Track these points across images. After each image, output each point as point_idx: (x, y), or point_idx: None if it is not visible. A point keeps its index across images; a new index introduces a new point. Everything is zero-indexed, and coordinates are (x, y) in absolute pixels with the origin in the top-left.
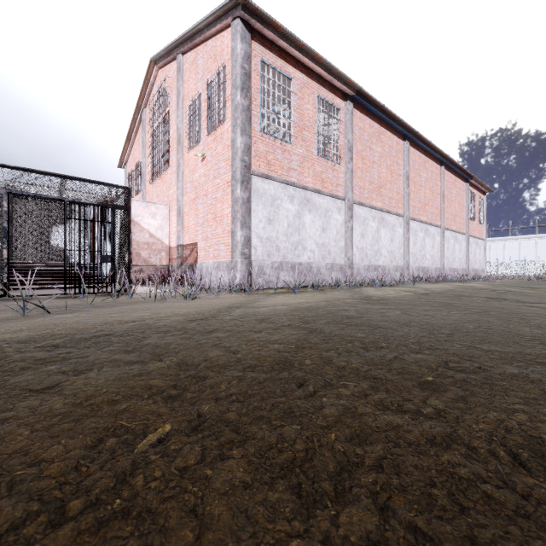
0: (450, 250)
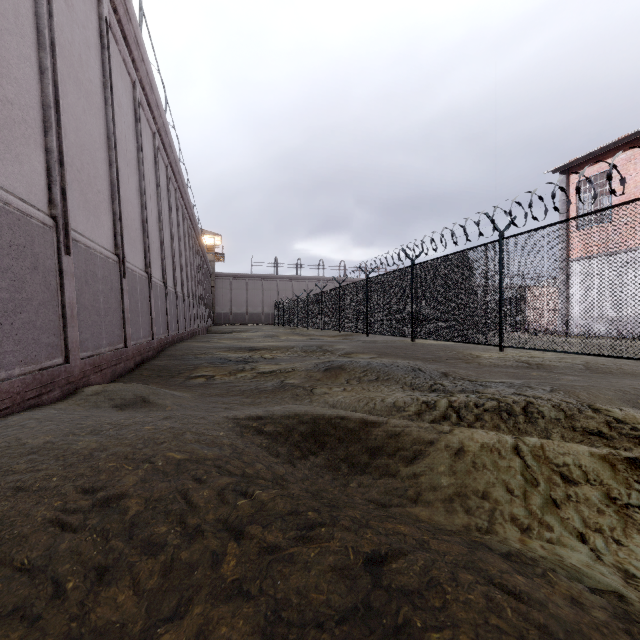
0: None
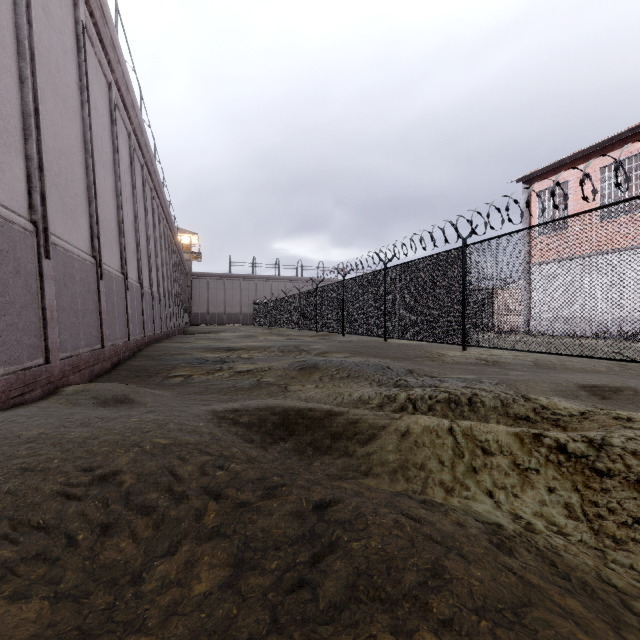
0: None
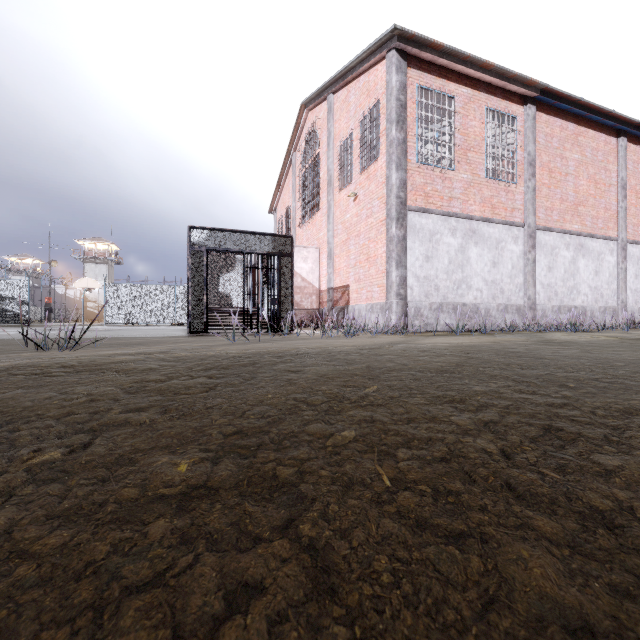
0: None
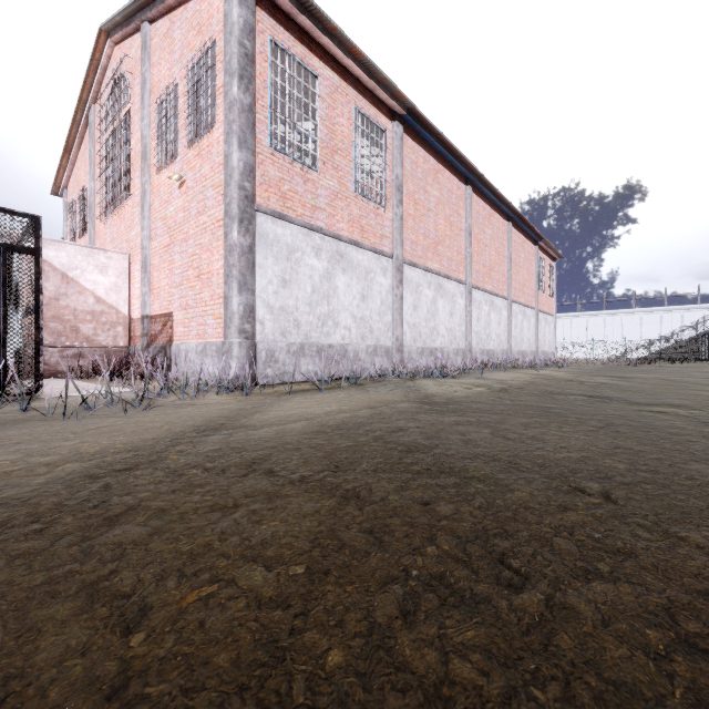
0: (518, 328)
